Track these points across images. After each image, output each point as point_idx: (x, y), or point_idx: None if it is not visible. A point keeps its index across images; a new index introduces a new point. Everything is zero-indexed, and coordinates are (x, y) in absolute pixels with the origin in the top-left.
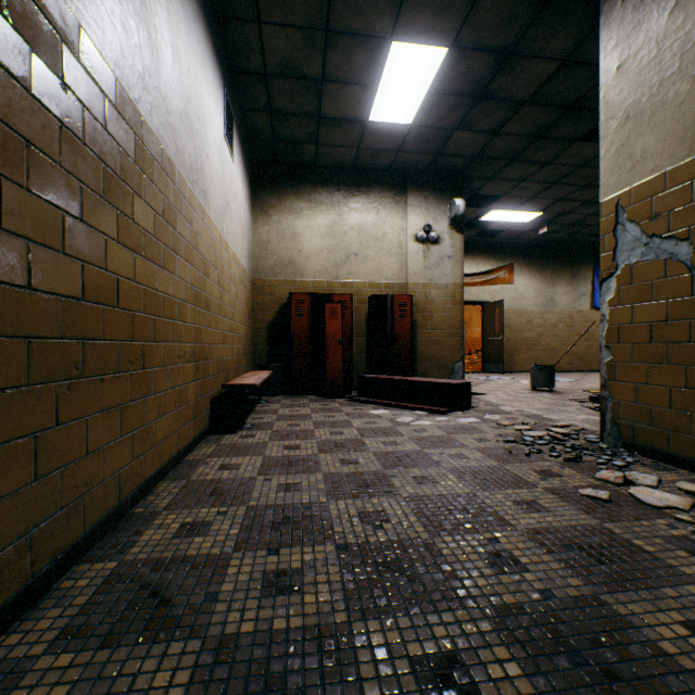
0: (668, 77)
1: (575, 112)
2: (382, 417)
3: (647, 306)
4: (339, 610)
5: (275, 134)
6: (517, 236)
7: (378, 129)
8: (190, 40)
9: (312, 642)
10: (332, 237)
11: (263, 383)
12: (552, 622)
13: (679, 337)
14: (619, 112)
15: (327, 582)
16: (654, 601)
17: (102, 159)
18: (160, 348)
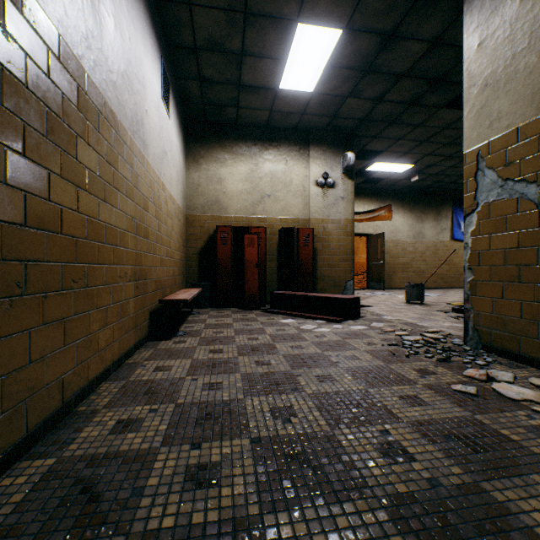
0: (519, 52)
1: (441, 84)
2: (290, 325)
3: (502, 236)
4: (252, 503)
5: (204, 98)
6: (394, 183)
7: (286, 96)
8: (131, 14)
9: (227, 536)
10: (250, 181)
11: (194, 298)
12: (440, 510)
13: (528, 260)
14: (479, 80)
15: (242, 475)
16: (525, 487)
17: (45, 103)
18: (102, 269)
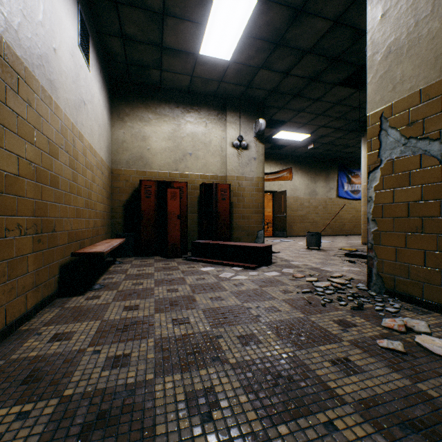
0: (422, 19)
1: (337, 63)
2: (210, 273)
3: (406, 190)
4: None
5: (127, 57)
6: (295, 150)
7: (206, 62)
8: None
9: None
10: (173, 140)
11: (119, 248)
12: None
13: (431, 212)
14: (383, 48)
15: None
16: None
17: None
18: None
